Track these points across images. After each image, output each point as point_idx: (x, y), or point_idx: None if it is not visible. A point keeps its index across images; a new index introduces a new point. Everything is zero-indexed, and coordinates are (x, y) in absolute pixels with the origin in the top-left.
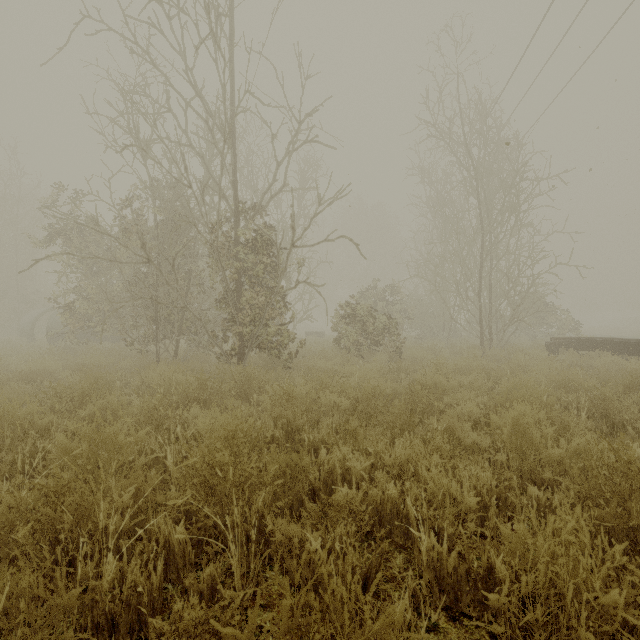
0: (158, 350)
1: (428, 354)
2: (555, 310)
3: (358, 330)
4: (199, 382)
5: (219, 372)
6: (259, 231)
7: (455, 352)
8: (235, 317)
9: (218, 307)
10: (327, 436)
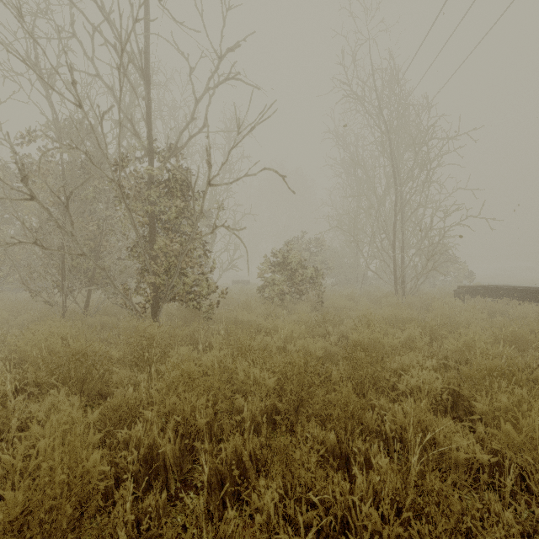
0: (64, 302)
1: (350, 303)
2: (453, 261)
3: (281, 279)
4: (74, 352)
5: (109, 335)
6: (174, 172)
7: (372, 300)
8: (147, 266)
9: (134, 255)
10: (241, 451)
